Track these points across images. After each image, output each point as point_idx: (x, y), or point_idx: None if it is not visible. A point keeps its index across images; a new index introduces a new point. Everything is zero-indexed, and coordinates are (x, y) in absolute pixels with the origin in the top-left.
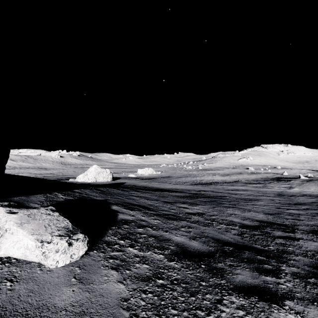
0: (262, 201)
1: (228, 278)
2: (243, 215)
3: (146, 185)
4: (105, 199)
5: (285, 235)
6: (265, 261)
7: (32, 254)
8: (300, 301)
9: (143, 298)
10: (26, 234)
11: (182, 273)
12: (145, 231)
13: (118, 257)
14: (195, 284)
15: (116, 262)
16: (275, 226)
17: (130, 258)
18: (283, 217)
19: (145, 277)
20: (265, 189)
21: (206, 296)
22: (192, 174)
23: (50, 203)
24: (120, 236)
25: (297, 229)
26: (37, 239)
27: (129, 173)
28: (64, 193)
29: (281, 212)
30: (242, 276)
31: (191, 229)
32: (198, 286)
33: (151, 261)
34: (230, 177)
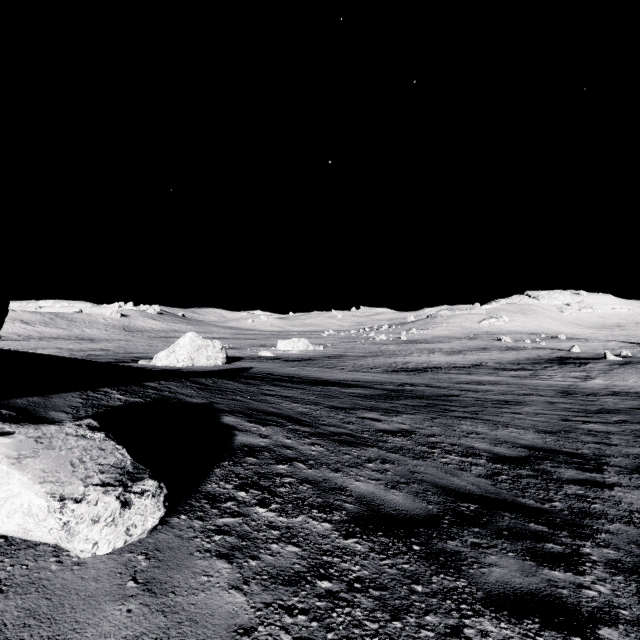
0: (531, 406)
1: (471, 576)
2: (494, 436)
3: (295, 373)
4: (210, 402)
5: (583, 478)
6: (547, 535)
7: (39, 527)
8: (632, 628)
9: (287, 627)
10: (27, 481)
11: (371, 563)
12: (293, 470)
13: (232, 529)
14: (400, 591)
15: (228, 540)
16: (560, 458)
17: (259, 530)
18: (576, 439)
19: (292, 574)
20: (536, 381)
21: (427, 620)
22: (387, 350)
23: (93, 411)
24: (240, 481)
25: (608, 465)
26: (52, 493)
27: (261, 349)
28: (125, 390)
29: (571, 429)
30: (502, 569)
31: (387, 465)
32: (408, 595)
33: (305, 537)
34: (465, 356)
